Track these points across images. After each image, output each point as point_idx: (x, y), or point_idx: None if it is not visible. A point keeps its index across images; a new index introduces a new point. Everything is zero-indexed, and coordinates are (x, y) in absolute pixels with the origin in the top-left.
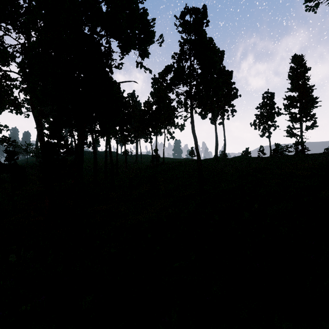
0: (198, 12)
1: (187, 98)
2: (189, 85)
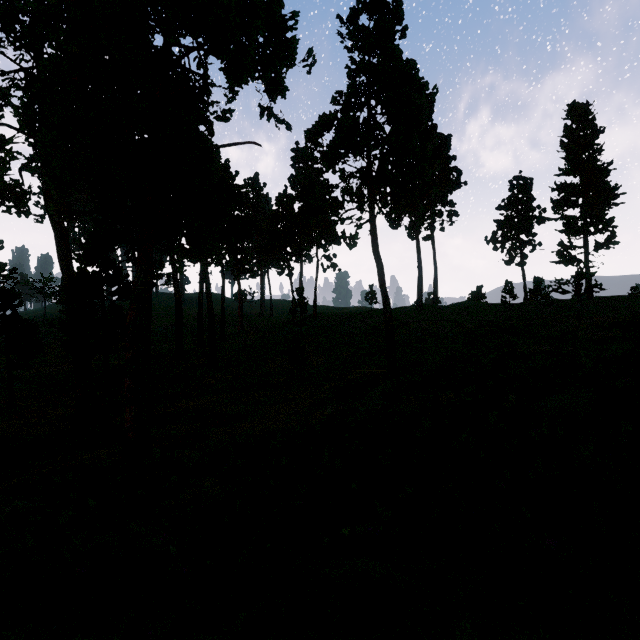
0: (385, 8)
1: (362, 183)
2: (367, 155)
